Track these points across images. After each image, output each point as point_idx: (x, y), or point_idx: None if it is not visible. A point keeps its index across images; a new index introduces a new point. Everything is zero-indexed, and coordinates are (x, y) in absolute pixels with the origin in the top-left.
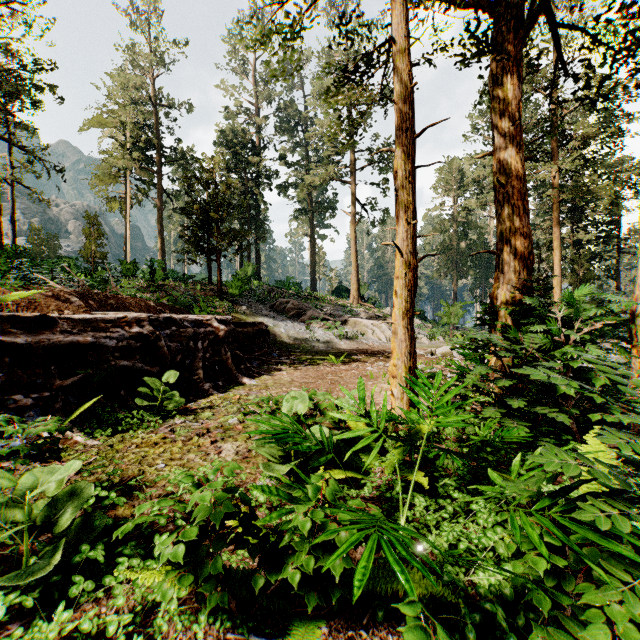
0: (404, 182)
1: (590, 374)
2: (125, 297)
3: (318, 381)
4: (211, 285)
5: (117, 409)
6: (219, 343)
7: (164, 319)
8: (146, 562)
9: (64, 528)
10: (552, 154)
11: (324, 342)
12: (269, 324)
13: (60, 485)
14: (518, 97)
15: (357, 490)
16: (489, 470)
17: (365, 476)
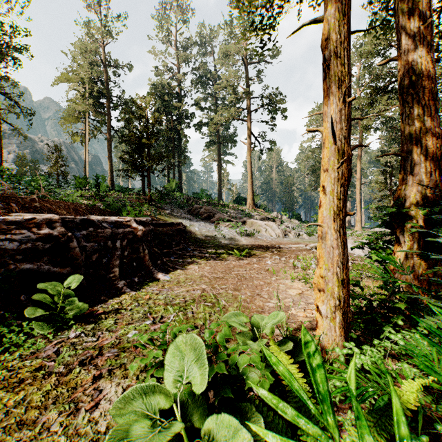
0: (338, 48)
1: None
2: (56, 201)
3: (225, 276)
4: (144, 195)
5: (10, 318)
6: (137, 242)
7: (81, 220)
8: None
9: None
10: None
11: (229, 238)
12: (186, 224)
13: None
14: None
15: None
16: None
17: None
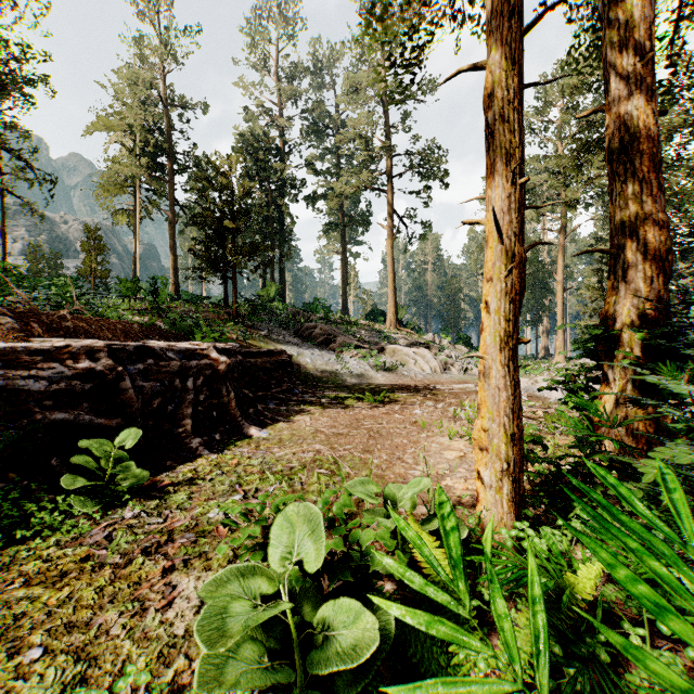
0: (505, 109)
1: None
2: (95, 319)
3: (351, 432)
4: (227, 307)
5: (38, 491)
6: (219, 380)
7: (135, 348)
8: None
9: None
10: None
11: (358, 374)
12: (292, 353)
13: None
14: (649, 20)
15: None
16: None
17: None
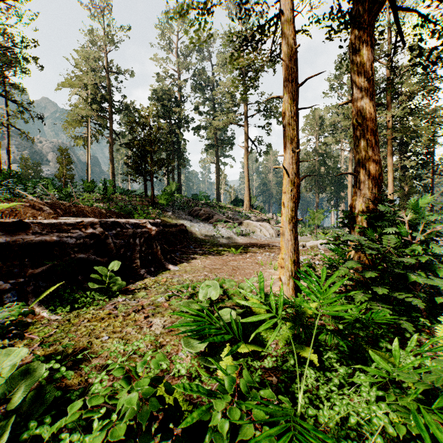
0: (290, 120)
1: (434, 266)
2: (84, 206)
3: (223, 267)
4: (147, 197)
5: (75, 290)
6: (151, 240)
7: (111, 223)
8: (85, 437)
9: (17, 405)
10: (387, 105)
11: (226, 238)
12: (187, 225)
13: (15, 366)
14: (371, 59)
15: (259, 362)
16: (370, 351)
17: (264, 348)
